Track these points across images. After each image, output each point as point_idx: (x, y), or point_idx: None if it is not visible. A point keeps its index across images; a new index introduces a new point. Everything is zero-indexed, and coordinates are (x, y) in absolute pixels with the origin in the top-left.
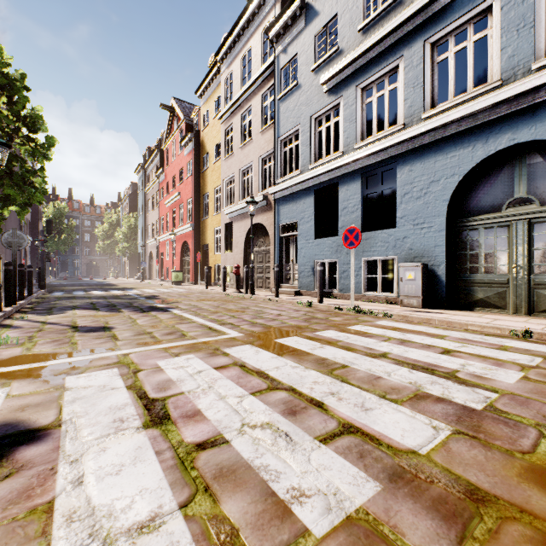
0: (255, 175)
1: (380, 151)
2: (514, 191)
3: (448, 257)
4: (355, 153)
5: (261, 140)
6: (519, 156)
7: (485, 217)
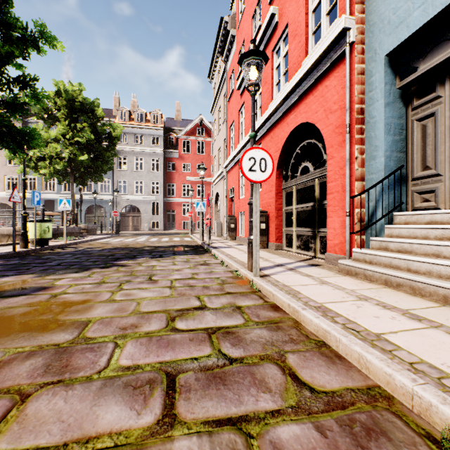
0: (1, 182)
1: (70, 196)
2: (96, 211)
3: (85, 221)
4: (62, 195)
5: (7, 169)
6: (97, 206)
7: (92, 215)
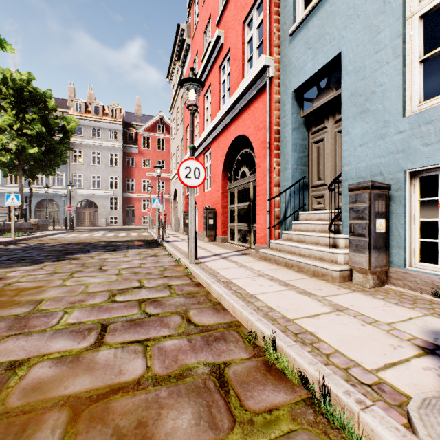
0: None
1: (17, 190)
2: (48, 206)
3: (35, 216)
4: (8, 188)
5: None
6: (48, 200)
7: (43, 209)
